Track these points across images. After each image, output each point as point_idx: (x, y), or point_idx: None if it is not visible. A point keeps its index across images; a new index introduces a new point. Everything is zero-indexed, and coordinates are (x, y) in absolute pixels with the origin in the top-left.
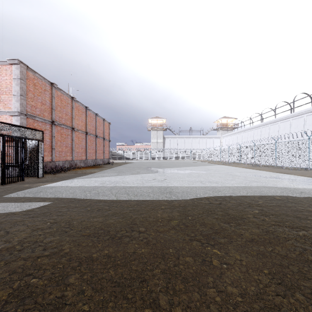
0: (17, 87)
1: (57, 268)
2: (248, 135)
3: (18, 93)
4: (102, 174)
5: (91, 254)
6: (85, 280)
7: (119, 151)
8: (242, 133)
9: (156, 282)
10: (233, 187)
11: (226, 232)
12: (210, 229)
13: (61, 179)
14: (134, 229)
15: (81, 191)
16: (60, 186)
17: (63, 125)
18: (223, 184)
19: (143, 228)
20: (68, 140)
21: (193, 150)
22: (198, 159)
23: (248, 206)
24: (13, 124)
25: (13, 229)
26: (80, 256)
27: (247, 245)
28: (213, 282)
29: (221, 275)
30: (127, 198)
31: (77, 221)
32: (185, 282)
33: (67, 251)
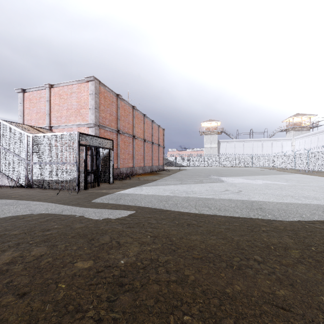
0: (92, 101)
1: (199, 304)
2: None
3: (93, 107)
4: (165, 182)
5: (223, 287)
6: None
7: (170, 158)
8: None
9: None
10: None
11: None
12: None
13: (129, 185)
14: (248, 257)
15: (157, 200)
16: (134, 194)
17: (126, 133)
18: None
19: (258, 256)
20: (130, 147)
21: (255, 156)
22: (261, 166)
23: None
24: (92, 135)
25: (121, 240)
26: (211, 288)
27: None
28: None
29: None
30: (211, 213)
31: (176, 237)
32: None
33: (193, 279)
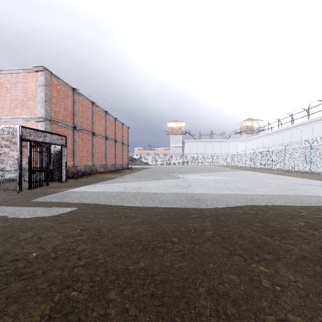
0: (42, 93)
1: (95, 281)
2: (276, 138)
3: (43, 99)
4: (123, 179)
5: (127, 266)
6: (126, 296)
7: (137, 156)
8: (269, 136)
9: (203, 303)
10: (268, 196)
11: (271, 247)
12: (250, 243)
13: (83, 184)
14: (166, 240)
15: (105, 197)
16: (84, 192)
17: (84, 130)
18: (255, 191)
19: (176, 238)
20: (89, 145)
21: (214, 155)
22: (219, 164)
23: (291, 218)
24: (39, 130)
25: (45, 235)
26: (116, 267)
27: (300, 264)
28: (269, 307)
29: (276, 299)
30: (153, 205)
31: (106, 229)
32: (236, 305)
33: (101, 262)
